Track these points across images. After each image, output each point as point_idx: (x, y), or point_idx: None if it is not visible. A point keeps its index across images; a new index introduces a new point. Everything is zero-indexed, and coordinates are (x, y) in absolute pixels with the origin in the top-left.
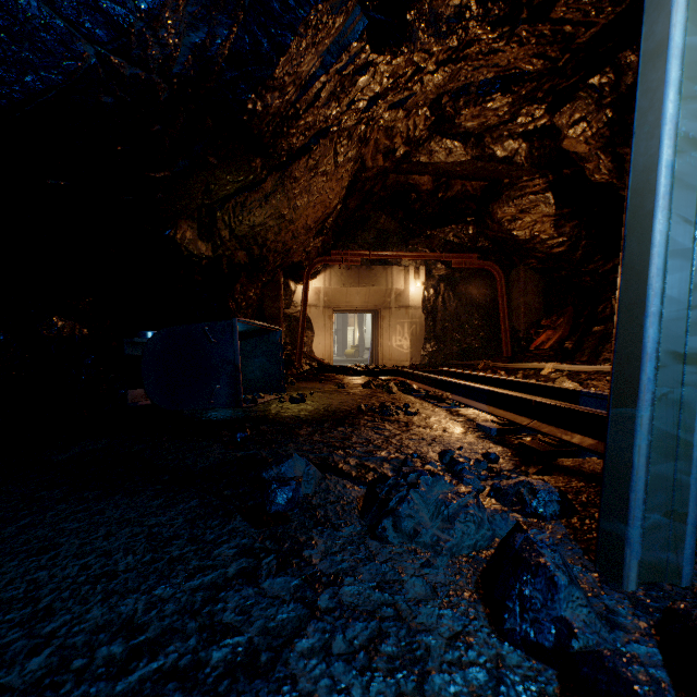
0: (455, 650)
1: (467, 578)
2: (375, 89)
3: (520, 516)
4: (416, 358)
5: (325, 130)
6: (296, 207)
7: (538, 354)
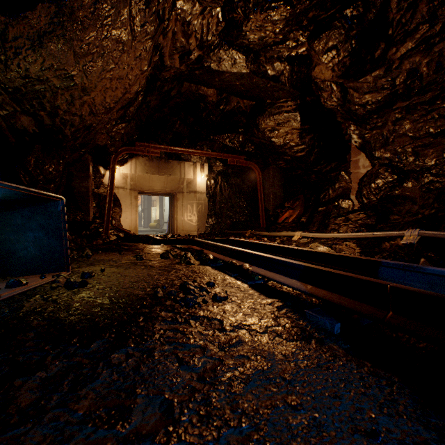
0: None
1: None
2: None
3: None
4: (202, 229)
5: None
6: (88, 70)
7: (285, 226)
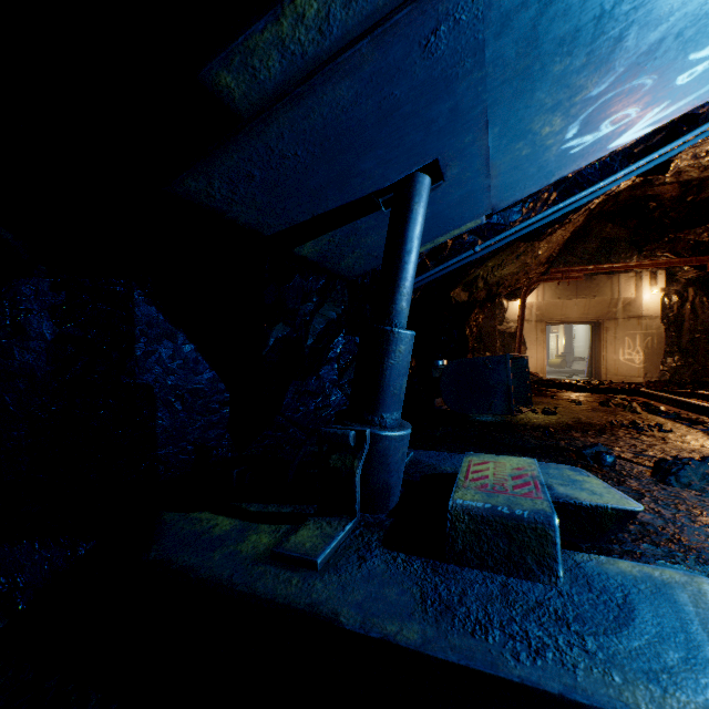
0: None
1: None
2: None
3: None
4: (652, 374)
5: None
6: (537, 255)
7: None
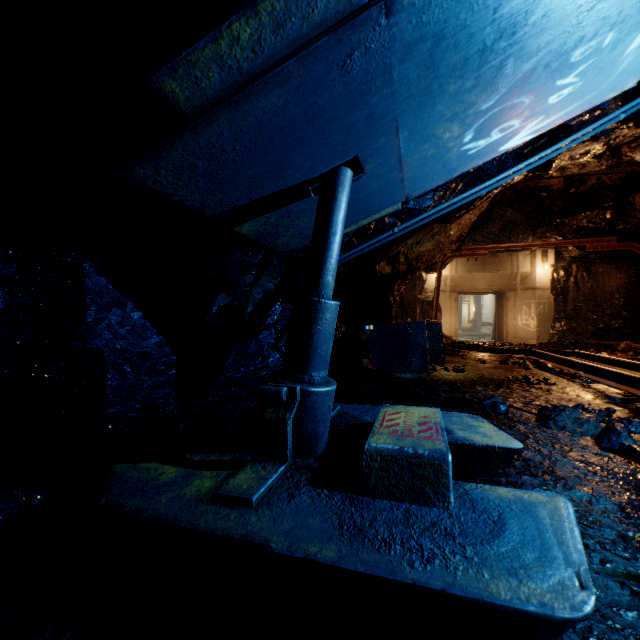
0: (582, 448)
1: (588, 440)
2: None
3: None
4: (543, 337)
5: None
6: (449, 235)
7: None
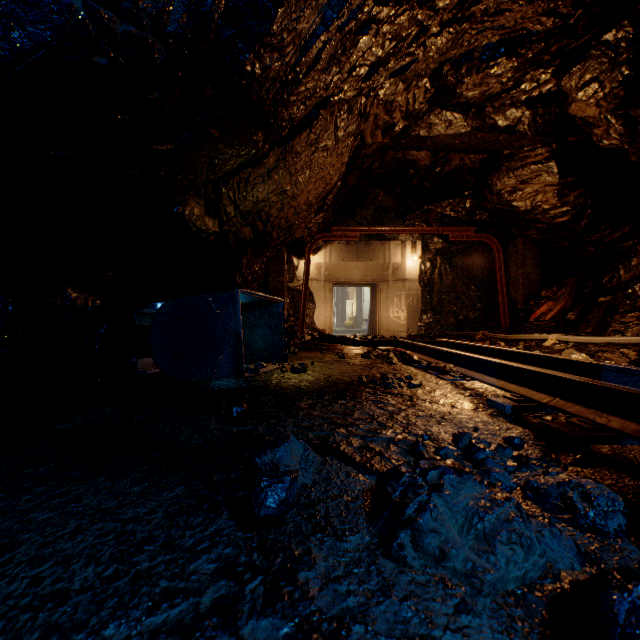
0: None
1: (525, 639)
2: (376, 53)
3: (570, 529)
4: (413, 329)
5: (325, 100)
6: (298, 182)
7: (539, 325)
